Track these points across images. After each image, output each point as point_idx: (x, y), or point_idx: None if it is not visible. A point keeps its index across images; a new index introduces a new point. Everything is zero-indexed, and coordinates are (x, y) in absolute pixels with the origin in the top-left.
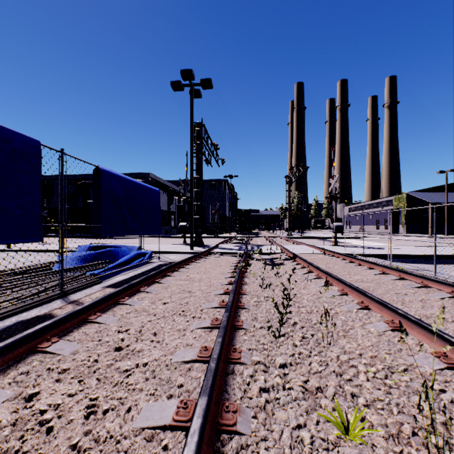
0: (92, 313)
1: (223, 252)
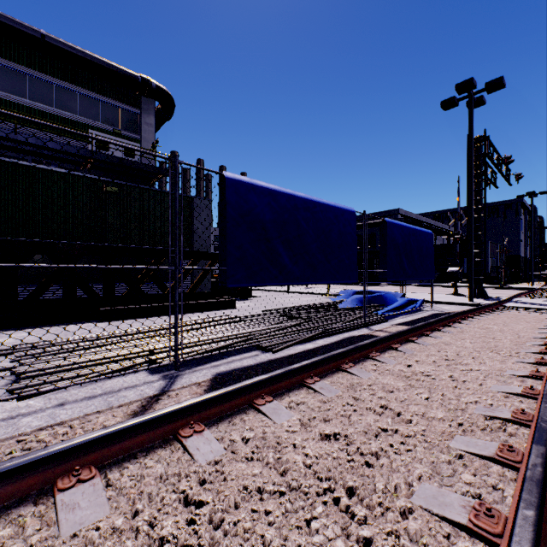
0: (409, 336)
1: (524, 307)
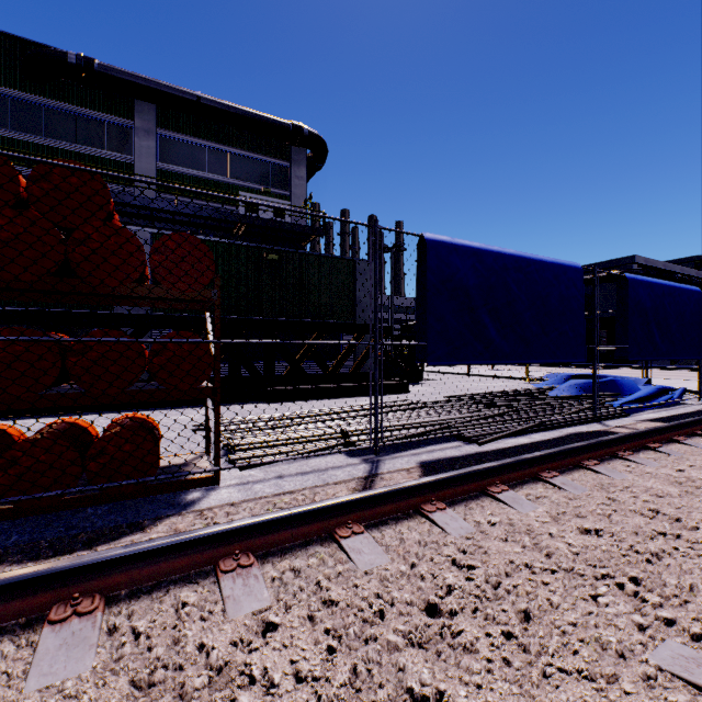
0: (671, 435)
1: None
